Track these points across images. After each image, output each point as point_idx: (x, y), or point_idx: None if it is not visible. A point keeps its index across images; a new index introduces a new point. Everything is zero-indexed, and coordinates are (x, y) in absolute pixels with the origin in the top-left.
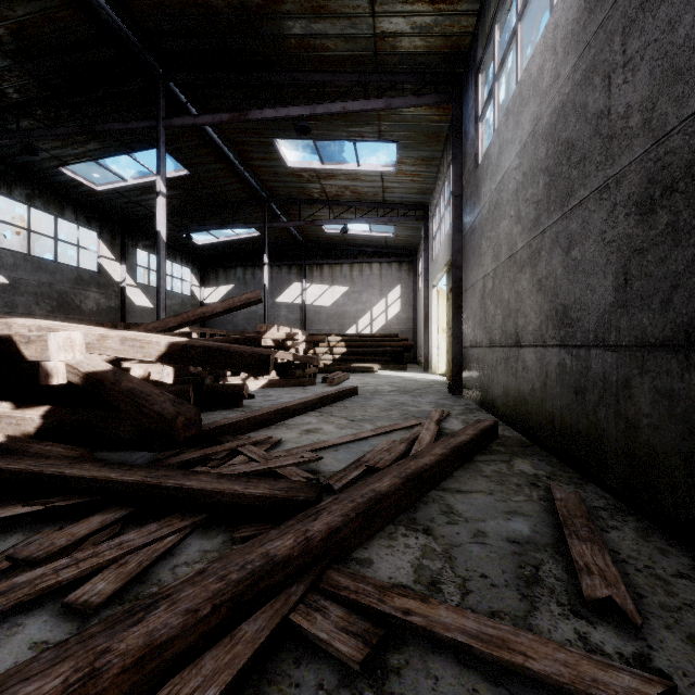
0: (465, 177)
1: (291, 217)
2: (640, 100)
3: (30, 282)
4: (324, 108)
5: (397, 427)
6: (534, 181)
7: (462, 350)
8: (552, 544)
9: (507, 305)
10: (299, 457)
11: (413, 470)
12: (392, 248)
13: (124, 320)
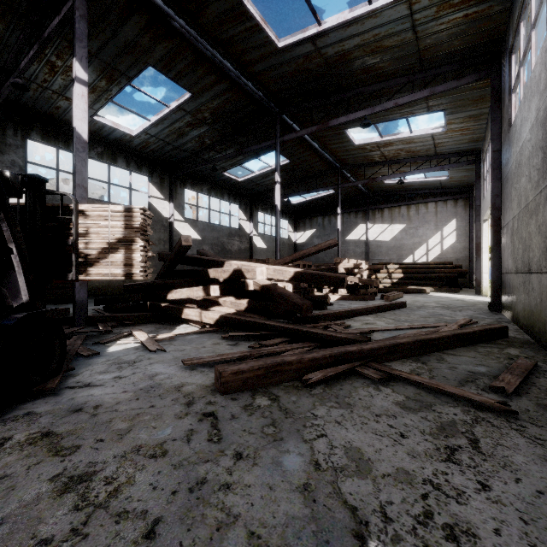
0: (502, 135)
1: (357, 177)
2: None
3: (210, 238)
4: (380, 107)
5: (428, 325)
6: (537, 154)
7: (500, 275)
8: (494, 375)
9: (524, 242)
10: (360, 330)
11: (421, 338)
12: (447, 188)
13: (251, 257)
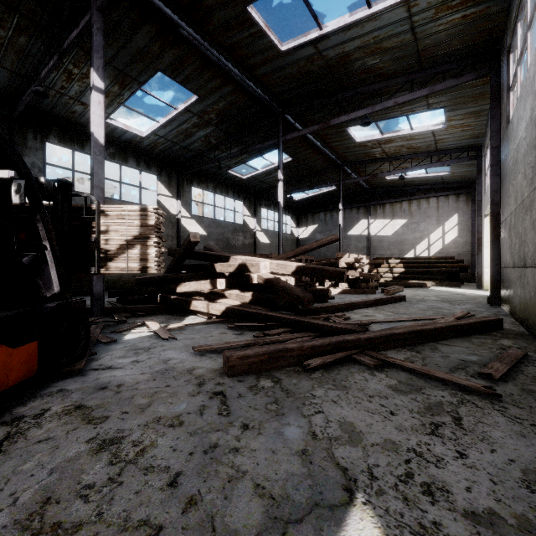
0: (501, 132)
1: (359, 173)
2: None
3: (215, 233)
4: (380, 106)
5: (425, 318)
6: (531, 152)
7: (499, 270)
8: (484, 364)
9: (520, 237)
10: (359, 322)
11: (417, 329)
12: (449, 183)
13: (255, 252)
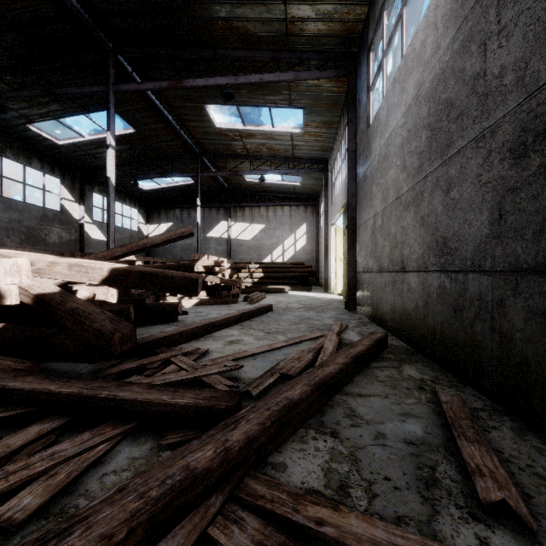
0: (358, 136)
1: (219, 169)
2: (513, 61)
3: (2, 219)
4: (245, 78)
5: (305, 338)
6: (418, 136)
7: (356, 274)
8: (443, 445)
9: (394, 238)
10: (222, 366)
11: (320, 378)
12: (299, 194)
13: (82, 251)
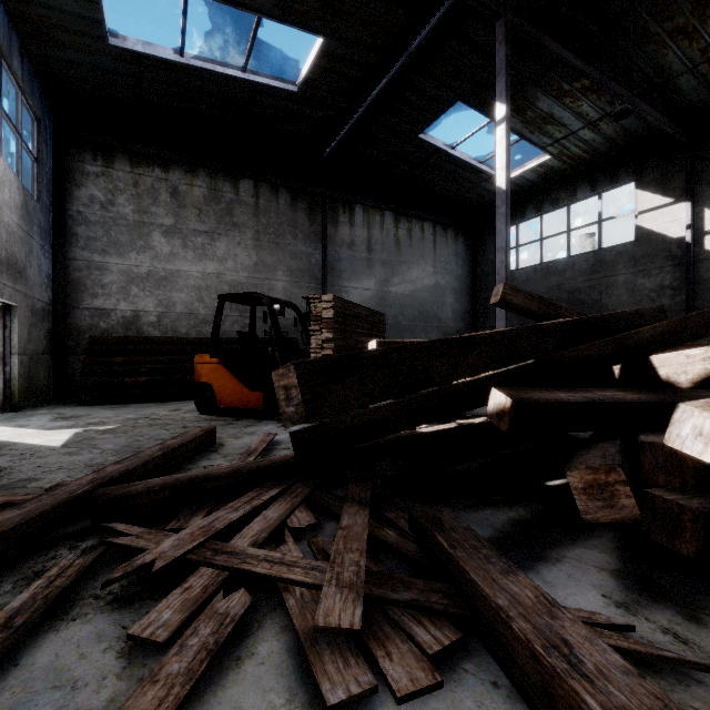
0: None
1: None
2: None
3: None
4: None
5: None
6: None
7: None
8: None
9: None
10: (158, 559)
11: None
12: None
13: None
